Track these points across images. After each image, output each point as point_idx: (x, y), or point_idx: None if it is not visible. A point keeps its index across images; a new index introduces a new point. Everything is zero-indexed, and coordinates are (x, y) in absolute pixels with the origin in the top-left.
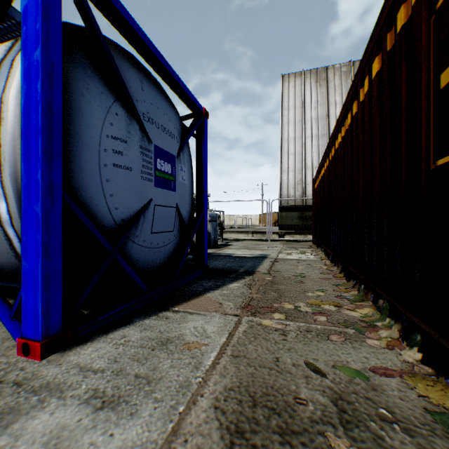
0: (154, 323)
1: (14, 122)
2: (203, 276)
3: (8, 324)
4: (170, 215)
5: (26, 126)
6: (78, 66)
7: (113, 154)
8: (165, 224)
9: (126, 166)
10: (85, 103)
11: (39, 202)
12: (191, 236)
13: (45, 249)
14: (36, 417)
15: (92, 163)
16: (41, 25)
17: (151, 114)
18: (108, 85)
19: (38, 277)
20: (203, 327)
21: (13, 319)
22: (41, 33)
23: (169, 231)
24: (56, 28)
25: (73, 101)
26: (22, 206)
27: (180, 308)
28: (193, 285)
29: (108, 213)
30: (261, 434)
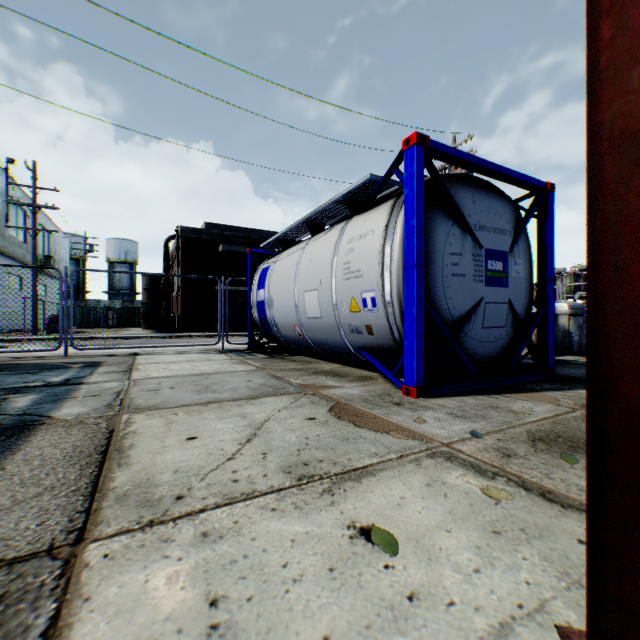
0: (485, 398)
1: (398, 261)
2: (544, 379)
3: (392, 379)
4: (500, 311)
5: (406, 264)
6: (429, 211)
7: (451, 267)
8: (495, 320)
9: (461, 274)
10: (433, 235)
11: (414, 307)
12: (528, 333)
13: (417, 335)
14: (426, 412)
15: (438, 276)
16: (415, 205)
17: (482, 221)
18: (447, 214)
19: (413, 351)
20: (530, 407)
21: (394, 377)
22: (415, 209)
23: (500, 326)
24: (421, 201)
25: (426, 237)
26: (404, 310)
27: (510, 395)
28: (528, 384)
29: (447, 312)
30: (554, 443)
